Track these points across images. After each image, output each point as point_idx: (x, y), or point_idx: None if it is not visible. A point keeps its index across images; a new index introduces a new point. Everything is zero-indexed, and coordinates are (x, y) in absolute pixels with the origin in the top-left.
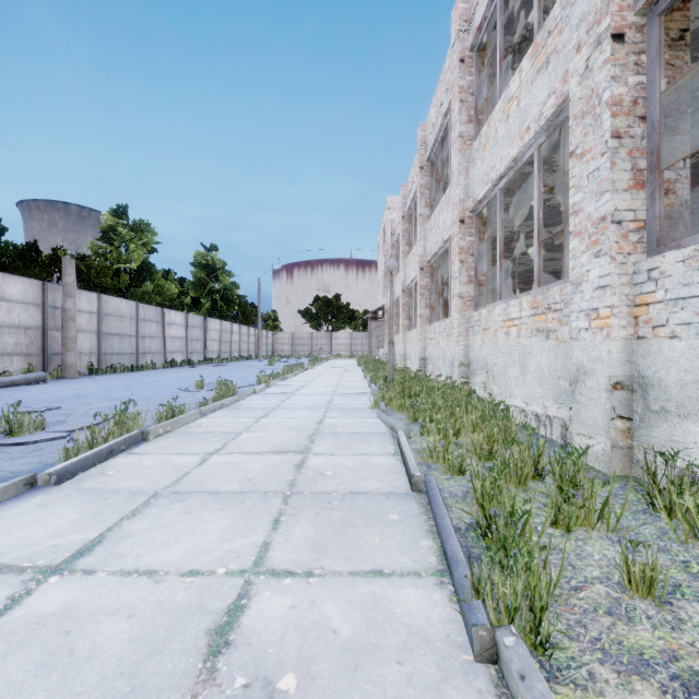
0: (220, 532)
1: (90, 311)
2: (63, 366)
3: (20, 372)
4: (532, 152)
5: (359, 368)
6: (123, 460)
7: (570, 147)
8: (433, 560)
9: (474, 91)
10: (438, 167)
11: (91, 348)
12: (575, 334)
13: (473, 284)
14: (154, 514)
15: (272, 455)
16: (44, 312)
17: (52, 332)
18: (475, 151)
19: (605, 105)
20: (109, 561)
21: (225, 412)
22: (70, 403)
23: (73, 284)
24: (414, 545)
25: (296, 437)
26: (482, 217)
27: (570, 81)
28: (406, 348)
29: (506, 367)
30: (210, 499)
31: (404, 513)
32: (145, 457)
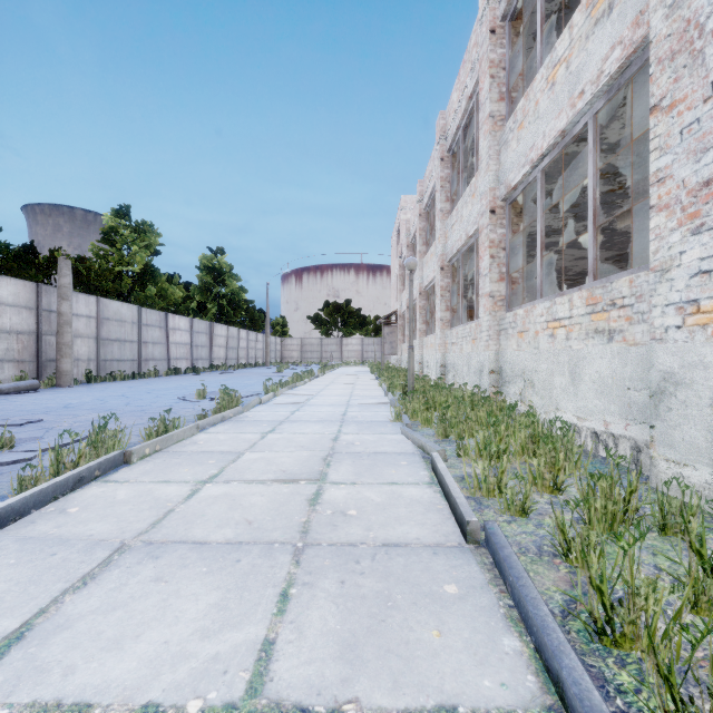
0: (200, 618)
1: (88, 316)
2: (58, 373)
3: (11, 380)
4: (585, 121)
5: (372, 376)
6: (94, 491)
7: (652, 100)
8: (531, 684)
9: (506, 65)
10: (461, 157)
11: (89, 355)
12: (659, 334)
13: (505, 282)
14: (112, 583)
15: (279, 485)
16: (38, 316)
17: (47, 337)
18: (509, 131)
19: (711, 35)
20: (21, 682)
21: (227, 426)
22: (55, 415)
23: (69, 286)
24: (493, 648)
25: (308, 459)
26: (515, 207)
27: (652, 17)
28: (423, 355)
29: (550, 375)
30: (194, 555)
31: (464, 583)
32: (122, 486)
